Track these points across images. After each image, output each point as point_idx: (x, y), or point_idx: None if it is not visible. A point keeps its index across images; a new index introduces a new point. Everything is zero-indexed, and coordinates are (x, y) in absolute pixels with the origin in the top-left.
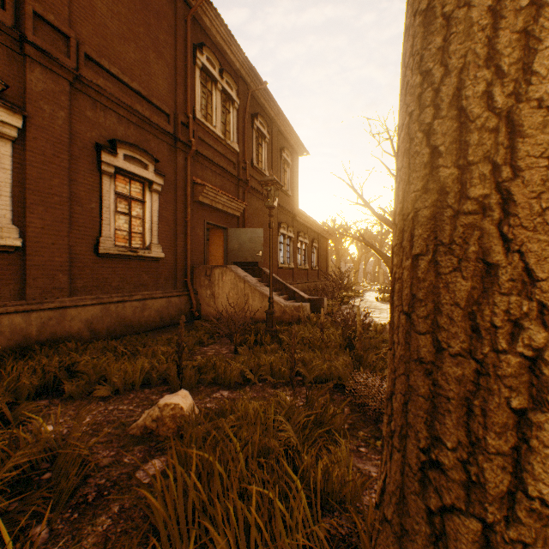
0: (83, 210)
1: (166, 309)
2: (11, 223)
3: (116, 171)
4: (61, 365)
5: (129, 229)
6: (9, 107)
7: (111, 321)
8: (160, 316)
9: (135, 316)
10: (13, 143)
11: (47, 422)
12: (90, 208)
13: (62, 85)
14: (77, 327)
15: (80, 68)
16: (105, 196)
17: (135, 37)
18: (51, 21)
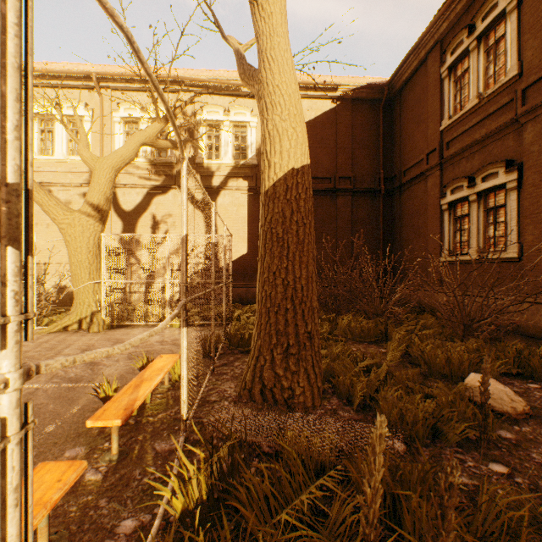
0: None
1: None
2: None
3: None
4: None
5: None
6: None
7: None
8: None
9: None
10: None
11: None
12: None
13: None
14: None
15: None
16: None
17: None
18: None
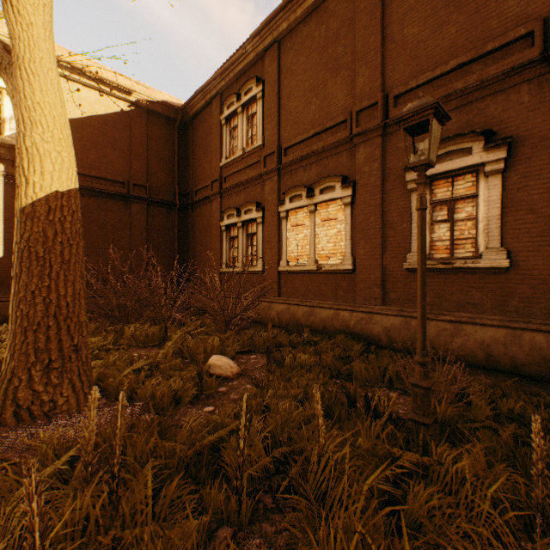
0: (395, 233)
1: (502, 345)
2: (350, 255)
3: (431, 180)
4: (304, 341)
5: (449, 237)
6: (345, 187)
7: (406, 334)
8: (485, 351)
9: (437, 339)
10: (352, 205)
11: (260, 355)
12: (401, 228)
13: (375, 143)
14: (377, 330)
15: (389, 115)
16: (414, 213)
17: (458, 1)
18: (365, 106)
